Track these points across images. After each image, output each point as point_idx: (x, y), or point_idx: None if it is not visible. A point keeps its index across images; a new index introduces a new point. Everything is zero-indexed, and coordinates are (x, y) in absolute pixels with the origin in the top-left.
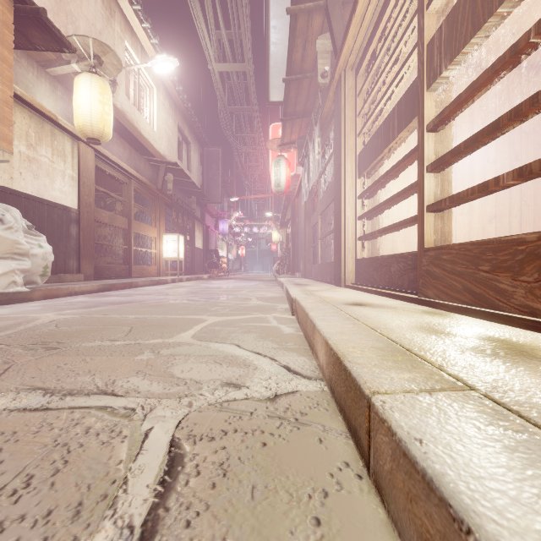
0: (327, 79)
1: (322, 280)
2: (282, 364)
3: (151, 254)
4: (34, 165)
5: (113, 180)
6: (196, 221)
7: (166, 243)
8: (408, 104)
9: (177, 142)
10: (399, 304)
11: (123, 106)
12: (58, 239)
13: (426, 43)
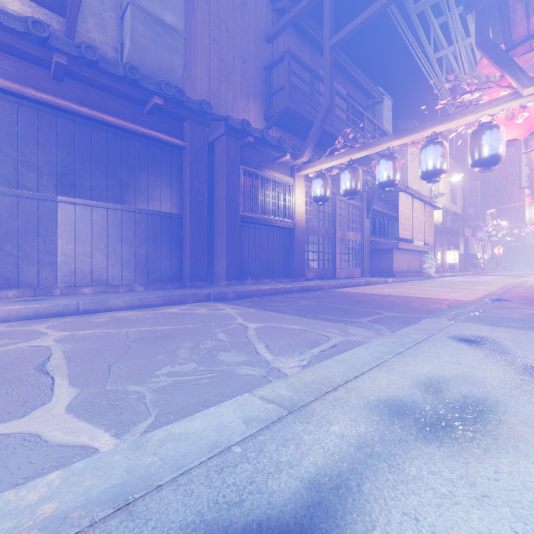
0: None
1: None
2: None
3: (439, 261)
4: None
5: None
6: (460, 236)
7: (448, 255)
8: None
9: (449, 192)
10: None
11: None
12: None
13: None
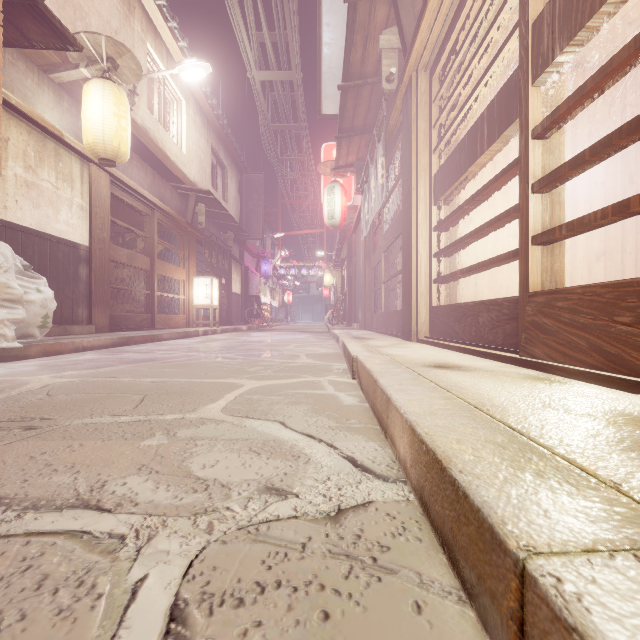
0: (394, 83)
1: (386, 332)
2: (345, 455)
3: (179, 301)
4: (33, 191)
5: (133, 211)
6: (233, 262)
7: (197, 288)
8: (503, 106)
9: (210, 166)
10: (495, 366)
11: (145, 122)
12: (64, 282)
13: (531, 22)
